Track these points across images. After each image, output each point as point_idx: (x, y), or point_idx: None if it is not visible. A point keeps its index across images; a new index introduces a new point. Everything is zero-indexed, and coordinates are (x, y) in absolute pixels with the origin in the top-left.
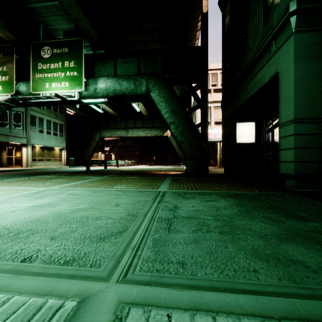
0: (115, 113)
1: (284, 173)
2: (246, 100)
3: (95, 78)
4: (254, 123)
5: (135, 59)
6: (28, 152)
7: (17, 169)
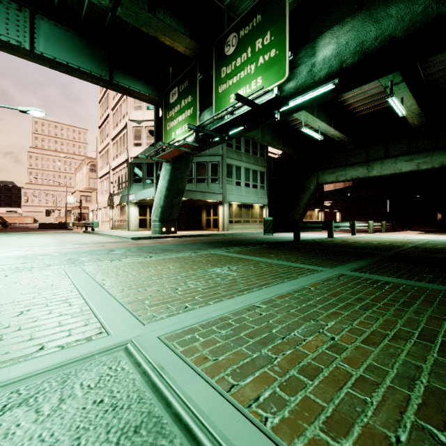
0: (344, 137)
1: None
2: None
3: (311, 42)
4: None
5: None
6: (224, 212)
7: (210, 234)
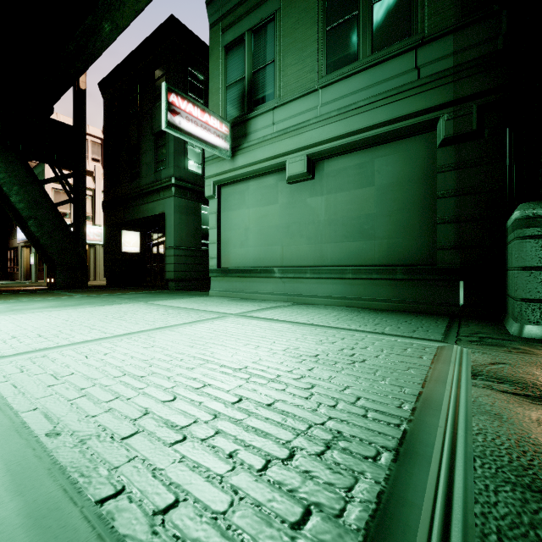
0: None
1: (169, 278)
2: (139, 218)
3: None
4: (140, 233)
5: None
6: None
7: None
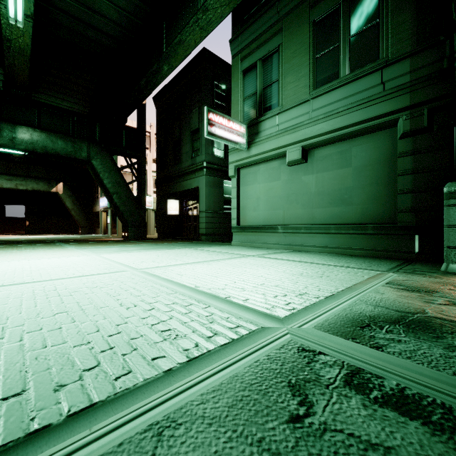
0: None
1: (201, 233)
2: (180, 191)
3: (12, 124)
4: (179, 200)
5: (68, 116)
6: None
7: None
